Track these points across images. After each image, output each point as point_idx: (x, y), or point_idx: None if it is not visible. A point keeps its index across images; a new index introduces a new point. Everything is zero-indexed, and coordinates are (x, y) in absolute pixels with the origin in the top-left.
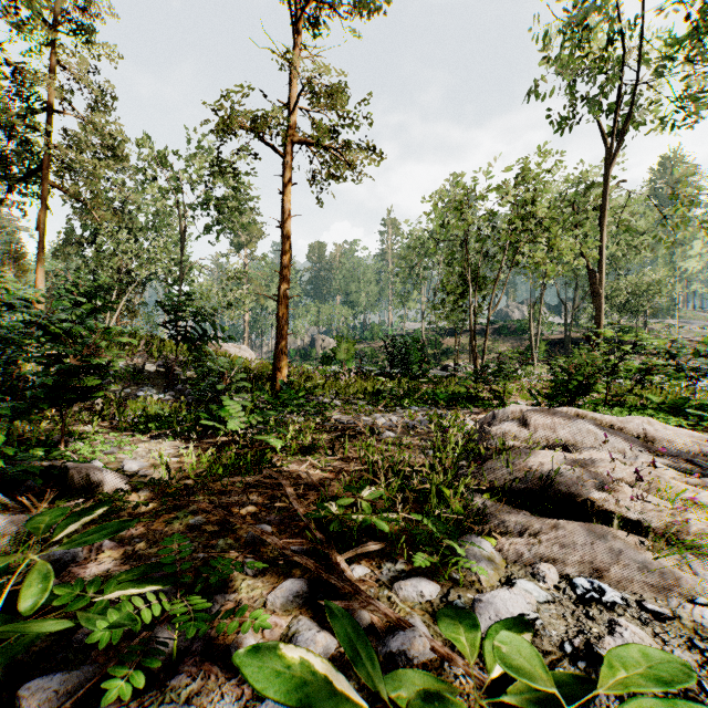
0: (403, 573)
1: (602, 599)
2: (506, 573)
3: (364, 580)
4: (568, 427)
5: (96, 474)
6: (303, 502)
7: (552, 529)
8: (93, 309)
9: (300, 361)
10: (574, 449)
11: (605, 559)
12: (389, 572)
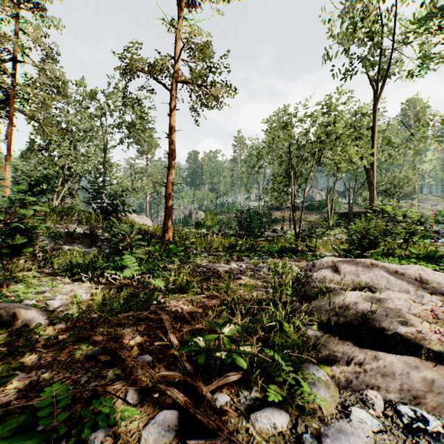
0: (257, 401)
1: (427, 428)
2: (340, 399)
3: (225, 410)
4: (367, 273)
5: (22, 312)
6: (178, 333)
7: (374, 360)
8: (41, 191)
9: (182, 226)
10: (375, 290)
11: (420, 387)
12: (246, 400)
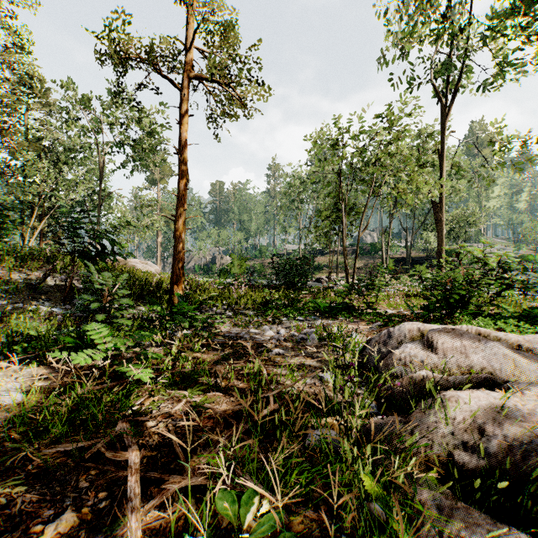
0: None
1: None
2: None
3: None
4: (480, 351)
5: None
6: (157, 496)
7: None
8: None
9: (203, 274)
10: (508, 385)
11: None
12: None
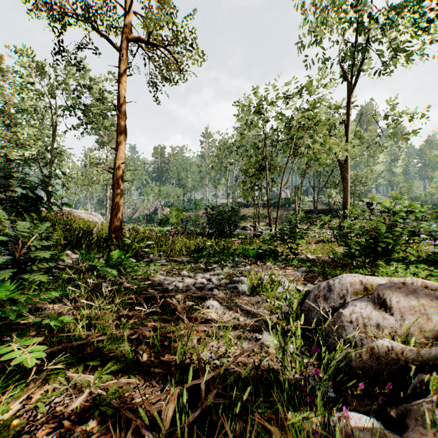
0: None
1: None
2: None
3: None
4: None
5: None
6: None
7: None
8: None
9: (146, 223)
10: None
11: None
12: None
